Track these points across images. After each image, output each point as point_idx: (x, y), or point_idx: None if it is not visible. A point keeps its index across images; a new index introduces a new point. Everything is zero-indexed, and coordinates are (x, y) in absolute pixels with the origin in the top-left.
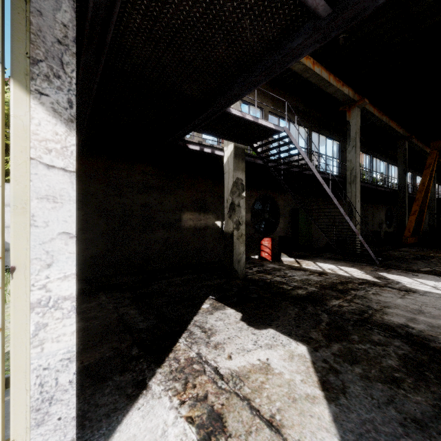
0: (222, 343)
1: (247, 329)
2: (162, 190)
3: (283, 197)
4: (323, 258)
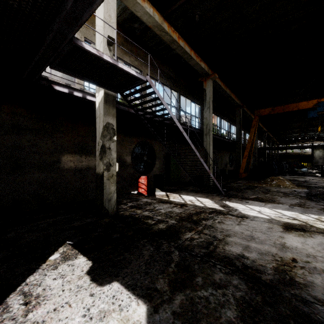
0: (40, 322)
1: (86, 288)
2: (37, 132)
3: (159, 143)
4: (187, 190)
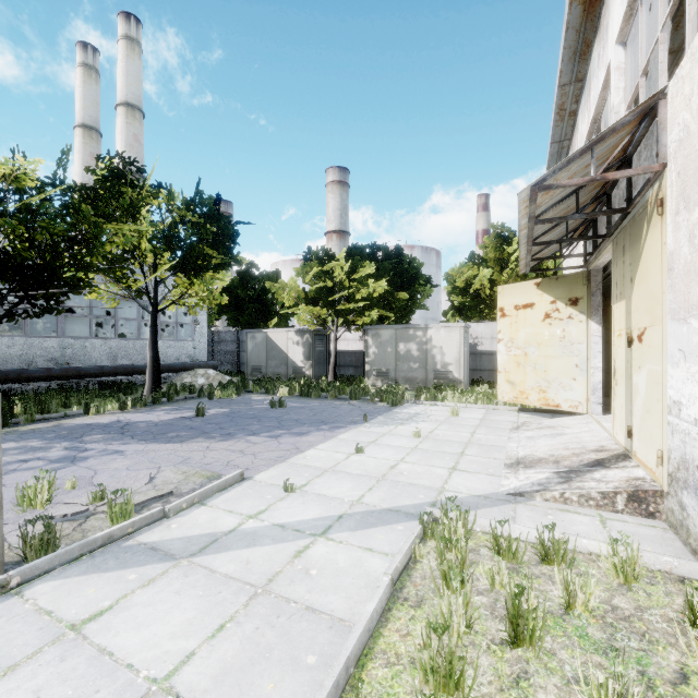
0: None
1: None
2: None
3: None
4: None
